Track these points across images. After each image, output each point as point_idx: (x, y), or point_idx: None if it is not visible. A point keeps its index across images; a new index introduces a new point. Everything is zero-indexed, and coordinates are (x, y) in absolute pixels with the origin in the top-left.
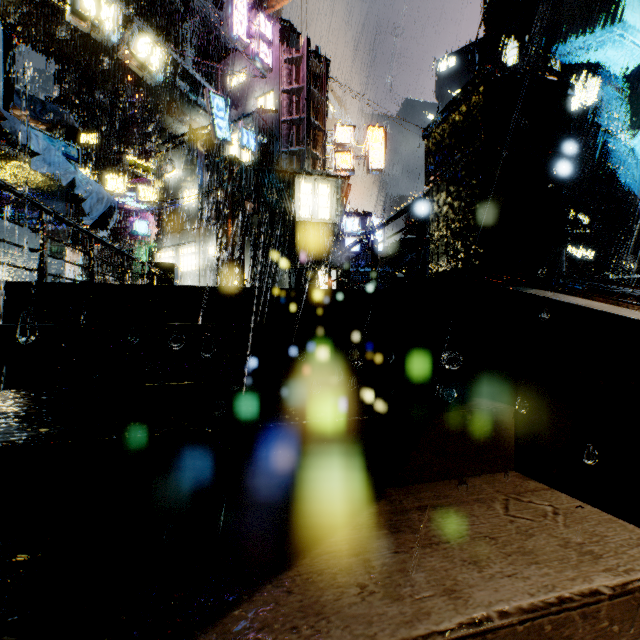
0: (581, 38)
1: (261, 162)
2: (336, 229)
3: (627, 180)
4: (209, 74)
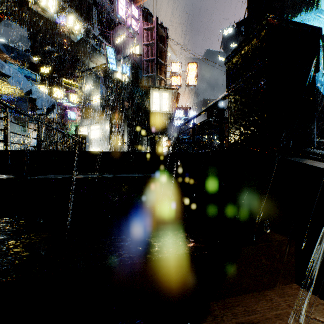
0: (297, 17)
1: (132, 81)
2: (171, 116)
3: (321, 90)
4: (106, 37)
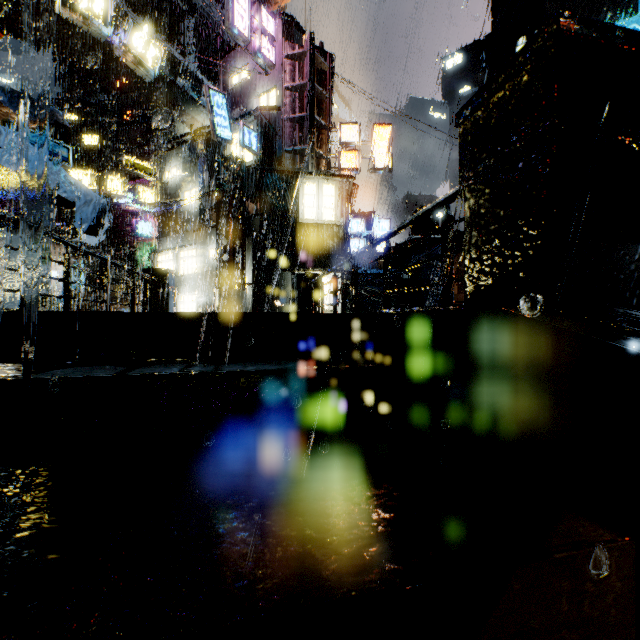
0: None
1: (263, 161)
2: (341, 231)
3: None
4: (212, 73)
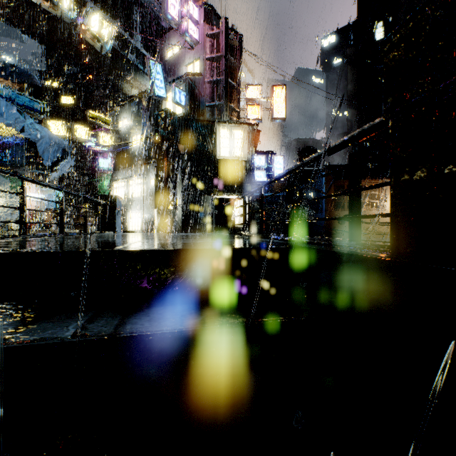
0: None
1: (190, 113)
2: (248, 164)
3: None
4: (153, 51)
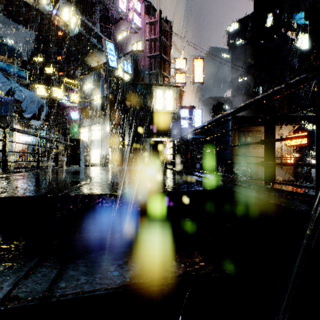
0: None
1: (134, 79)
2: (176, 116)
3: None
4: (109, 35)
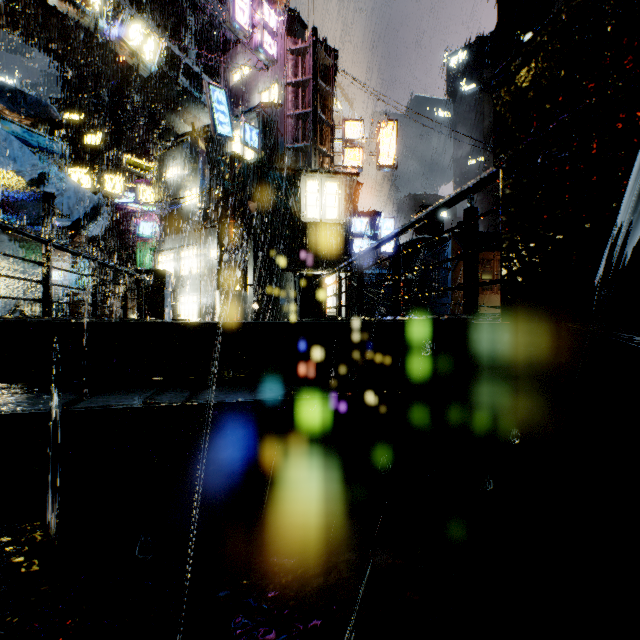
0: None
1: (265, 159)
2: (344, 230)
3: None
4: (214, 71)
